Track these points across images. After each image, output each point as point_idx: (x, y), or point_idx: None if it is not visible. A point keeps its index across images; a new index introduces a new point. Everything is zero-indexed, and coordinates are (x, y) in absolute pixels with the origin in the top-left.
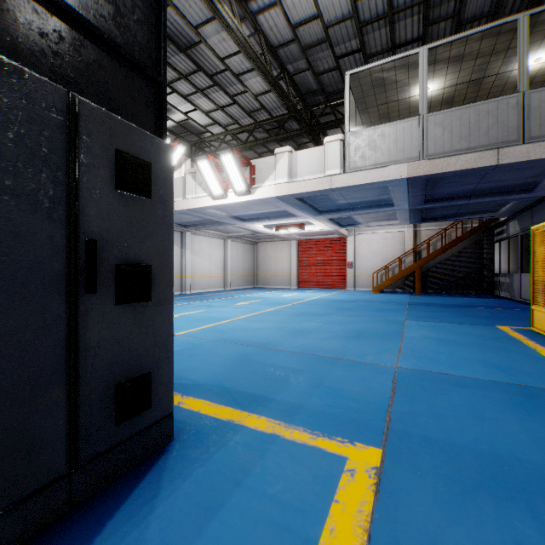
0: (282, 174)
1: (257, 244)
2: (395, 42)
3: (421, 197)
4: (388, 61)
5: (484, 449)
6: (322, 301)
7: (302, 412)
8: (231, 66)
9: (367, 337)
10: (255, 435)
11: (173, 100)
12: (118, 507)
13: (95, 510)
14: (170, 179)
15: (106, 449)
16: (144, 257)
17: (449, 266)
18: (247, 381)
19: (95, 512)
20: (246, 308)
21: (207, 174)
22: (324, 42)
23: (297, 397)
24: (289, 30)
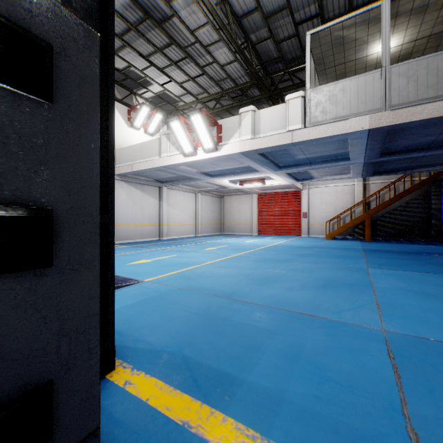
0: (246, 131)
1: (223, 198)
2: (352, 5)
3: (379, 150)
4: (349, 18)
5: None
6: (281, 246)
7: (283, 410)
8: (200, 39)
9: (336, 288)
10: None
11: (151, 74)
12: None
13: None
14: (92, 81)
15: None
16: (37, 195)
17: (396, 216)
18: (211, 348)
19: None
20: (213, 253)
21: (179, 134)
22: (285, 9)
23: (273, 378)
24: None
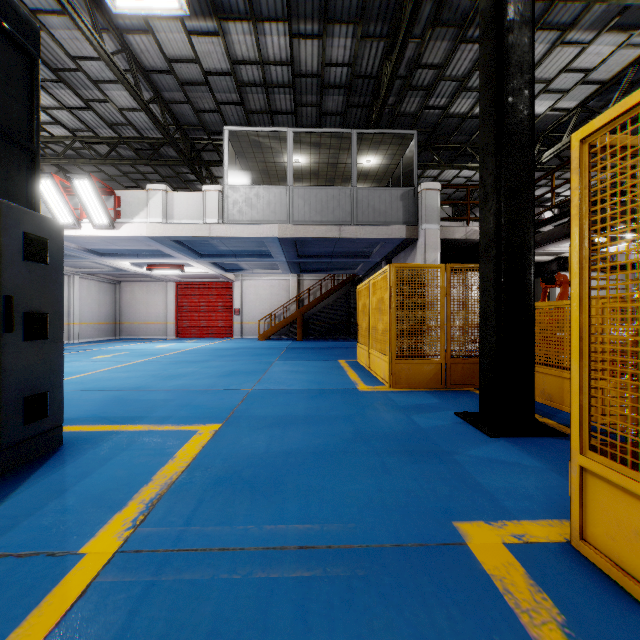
0: (156, 213)
1: (120, 284)
2: (272, 108)
3: (294, 253)
4: (263, 130)
5: (279, 415)
6: (203, 349)
7: (172, 419)
8: (86, 69)
9: (237, 375)
10: (135, 432)
11: None
12: (36, 471)
13: (17, 475)
14: (62, 249)
15: (18, 441)
16: (43, 307)
17: (326, 314)
18: (122, 411)
19: (18, 475)
20: (109, 361)
21: (50, 197)
22: (204, 85)
23: (169, 413)
24: (164, 60)
